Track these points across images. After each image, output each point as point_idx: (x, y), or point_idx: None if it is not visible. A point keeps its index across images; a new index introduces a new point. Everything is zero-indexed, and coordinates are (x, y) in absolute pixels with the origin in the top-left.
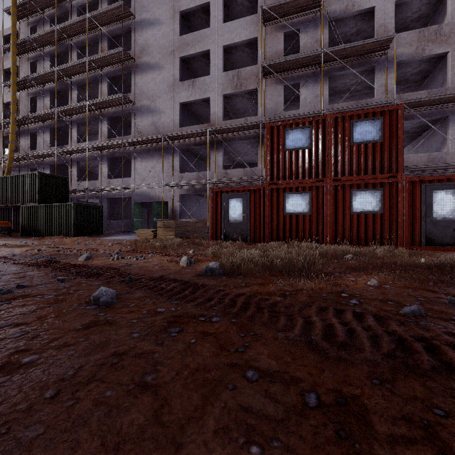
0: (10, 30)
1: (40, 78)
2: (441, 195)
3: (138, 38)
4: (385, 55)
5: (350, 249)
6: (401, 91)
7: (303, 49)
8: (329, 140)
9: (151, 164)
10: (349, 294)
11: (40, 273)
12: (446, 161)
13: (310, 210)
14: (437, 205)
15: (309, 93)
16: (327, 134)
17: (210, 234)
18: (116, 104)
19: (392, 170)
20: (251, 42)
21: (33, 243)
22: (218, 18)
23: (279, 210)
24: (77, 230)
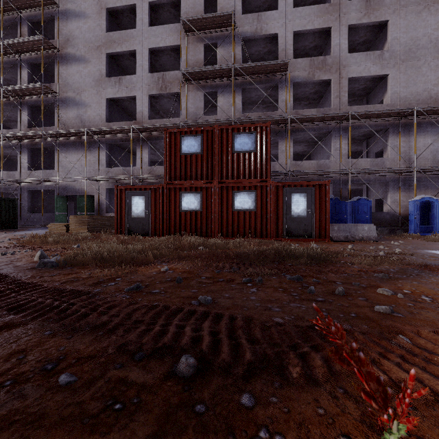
0: None
1: None
2: (297, 197)
3: (62, 27)
4: (286, 76)
5: (213, 242)
6: (305, 106)
7: (221, 61)
8: (216, 148)
9: (77, 157)
10: (123, 278)
11: None
12: (329, 168)
13: (201, 207)
14: (294, 205)
15: (226, 101)
16: (214, 142)
17: (115, 229)
18: (37, 93)
19: (263, 176)
20: (176, 48)
21: None
22: (144, 21)
23: (176, 207)
24: None
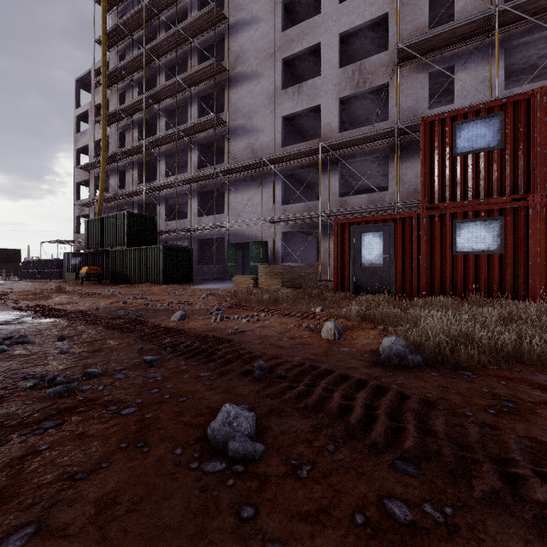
0: (101, 63)
1: (129, 109)
2: None
3: (232, 44)
4: None
5: None
6: None
7: (461, 15)
8: (539, 131)
9: (247, 196)
10: None
11: (121, 343)
12: None
13: (501, 246)
14: None
15: (470, 78)
16: (535, 121)
17: (334, 284)
18: (207, 128)
19: None
20: (378, 22)
21: (120, 292)
22: None
23: (444, 248)
24: (165, 277)
